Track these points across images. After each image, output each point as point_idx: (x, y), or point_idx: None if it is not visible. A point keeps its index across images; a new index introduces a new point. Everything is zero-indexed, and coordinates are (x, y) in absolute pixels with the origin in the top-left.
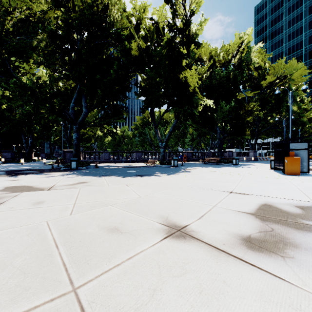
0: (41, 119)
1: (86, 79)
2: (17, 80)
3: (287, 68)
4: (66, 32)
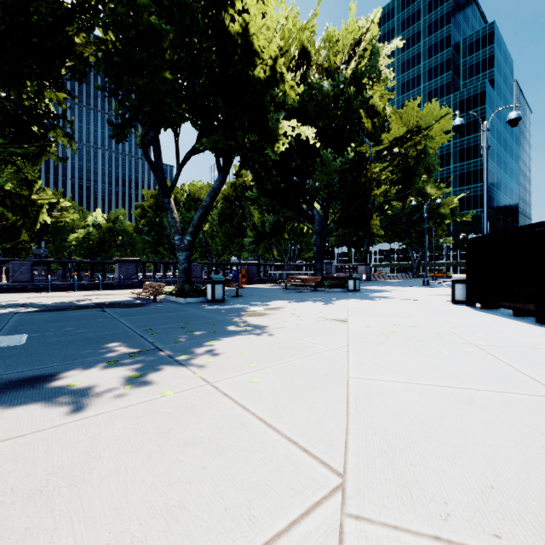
0: None
1: None
2: None
3: (423, 115)
4: None
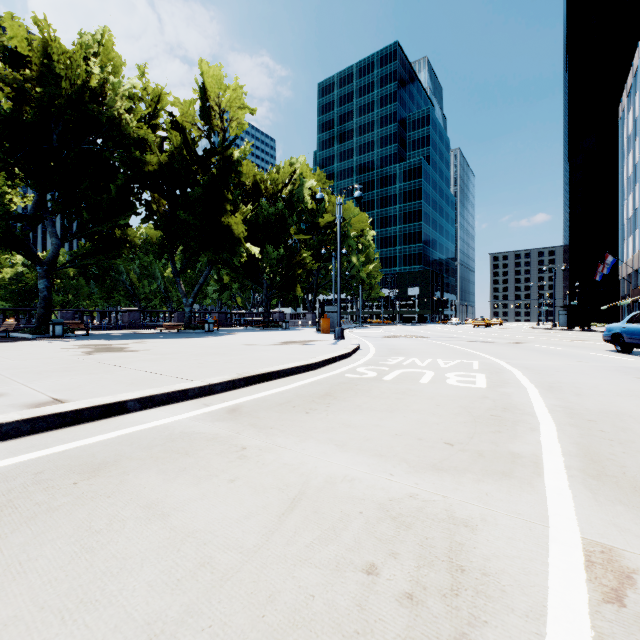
0: None
1: (58, 189)
2: None
3: (346, 209)
4: (33, 117)
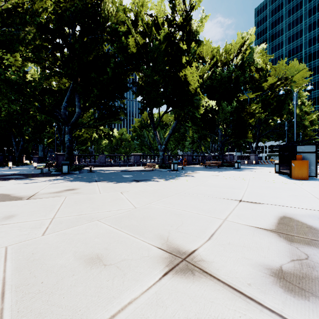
0: (28, 118)
1: (79, 76)
2: (1, 75)
3: (289, 69)
4: (57, 25)
